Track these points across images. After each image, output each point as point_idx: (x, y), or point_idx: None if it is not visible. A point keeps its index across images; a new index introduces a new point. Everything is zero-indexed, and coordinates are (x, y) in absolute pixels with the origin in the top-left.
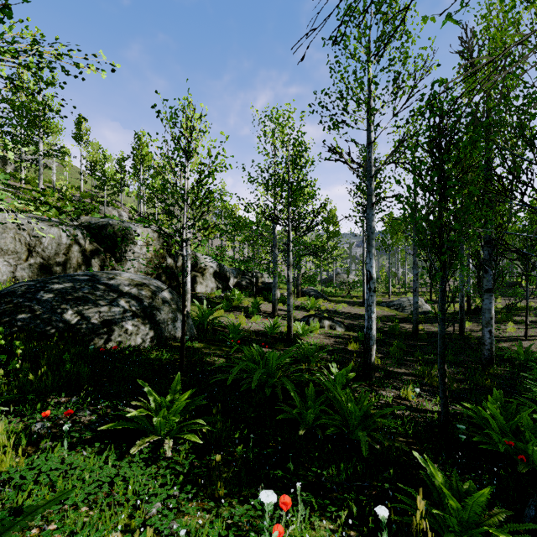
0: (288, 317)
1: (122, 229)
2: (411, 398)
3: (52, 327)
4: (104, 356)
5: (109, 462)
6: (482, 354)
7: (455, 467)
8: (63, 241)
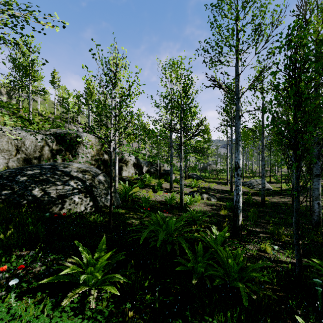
0: (180, 192)
1: (76, 136)
2: (269, 251)
3: (24, 199)
4: (57, 220)
5: (44, 313)
6: (312, 218)
7: (314, 313)
8: (38, 143)
